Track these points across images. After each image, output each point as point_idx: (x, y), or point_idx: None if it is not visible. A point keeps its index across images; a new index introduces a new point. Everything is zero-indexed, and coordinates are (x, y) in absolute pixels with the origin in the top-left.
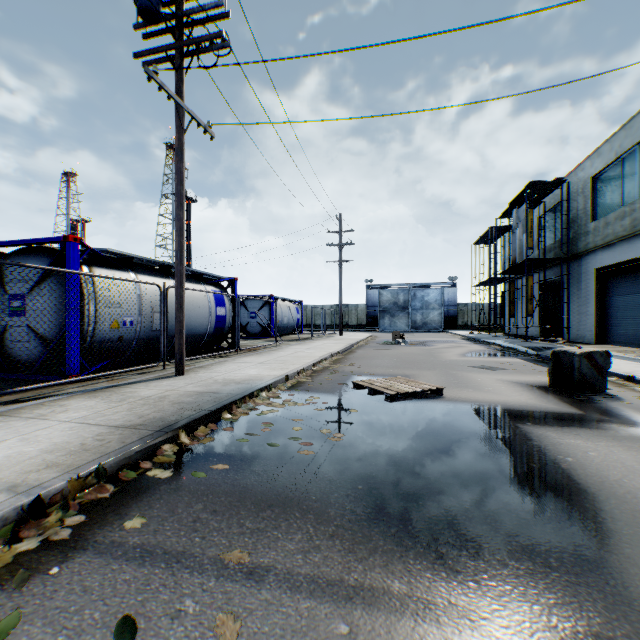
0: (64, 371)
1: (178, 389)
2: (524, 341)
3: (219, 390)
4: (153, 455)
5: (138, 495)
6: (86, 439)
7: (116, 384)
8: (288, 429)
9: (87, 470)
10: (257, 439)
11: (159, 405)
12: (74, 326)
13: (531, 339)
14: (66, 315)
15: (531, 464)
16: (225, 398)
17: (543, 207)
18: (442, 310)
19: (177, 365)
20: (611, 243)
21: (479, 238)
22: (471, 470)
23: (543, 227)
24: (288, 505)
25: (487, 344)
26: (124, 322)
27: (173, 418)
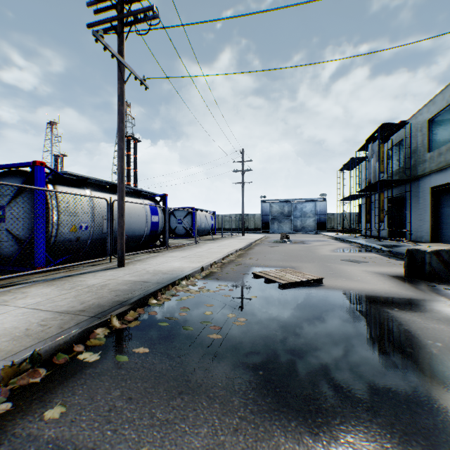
0: (33, 264)
1: (117, 278)
2: (377, 240)
3: (149, 279)
4: (87, 338)
5: (66, 379)
6: (32, 324)
7: (71, 274)
8: (201, 313)
9: (22, 357)
10: (175, 322)
11: (100, 292)
12: (38, 230)
13: (382, 239)
14: (34, 221)
15: (407, 349)
16: (152, 286)
17: (391, 142)
18: (315, 218)
19: (119, 259)
20: (443, 168)
21: (343, 166)
22: (356, 355)
23: (391, 157)
24: (197, 392)
25: (350, 242)
26: (80, 227)
27: (108, 304)
